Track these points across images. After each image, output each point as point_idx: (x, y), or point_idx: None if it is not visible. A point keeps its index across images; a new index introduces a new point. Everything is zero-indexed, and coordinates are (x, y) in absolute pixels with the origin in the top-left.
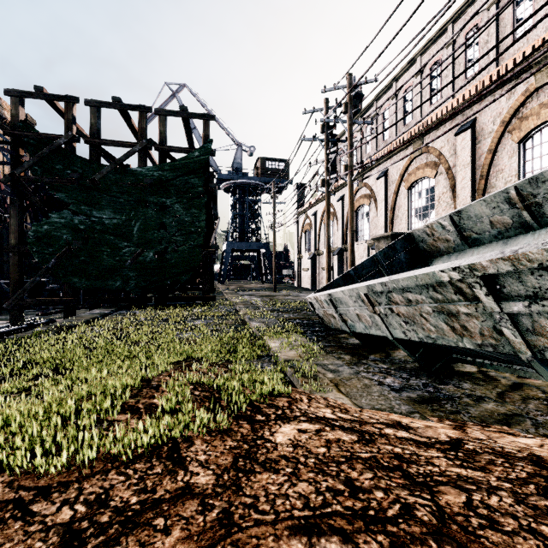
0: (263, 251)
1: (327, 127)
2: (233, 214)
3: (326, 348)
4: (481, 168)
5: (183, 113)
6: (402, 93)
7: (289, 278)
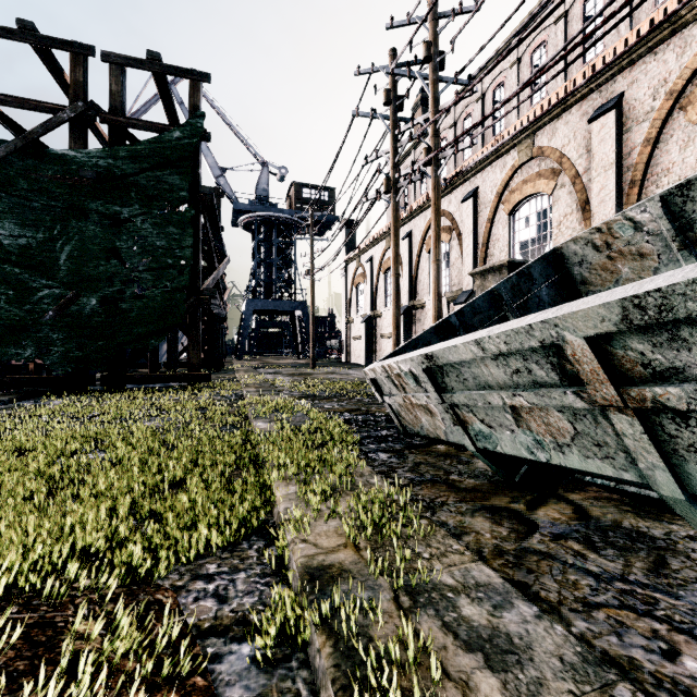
0: (299, 313)
1: (394, 95)
2: (255, 260)
3: (416, 488)
4: (632, 169)
5: (153, 64)
6: (491, 92)
7: (335, 352)
